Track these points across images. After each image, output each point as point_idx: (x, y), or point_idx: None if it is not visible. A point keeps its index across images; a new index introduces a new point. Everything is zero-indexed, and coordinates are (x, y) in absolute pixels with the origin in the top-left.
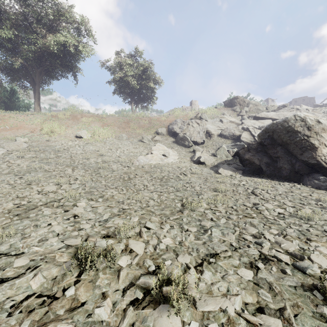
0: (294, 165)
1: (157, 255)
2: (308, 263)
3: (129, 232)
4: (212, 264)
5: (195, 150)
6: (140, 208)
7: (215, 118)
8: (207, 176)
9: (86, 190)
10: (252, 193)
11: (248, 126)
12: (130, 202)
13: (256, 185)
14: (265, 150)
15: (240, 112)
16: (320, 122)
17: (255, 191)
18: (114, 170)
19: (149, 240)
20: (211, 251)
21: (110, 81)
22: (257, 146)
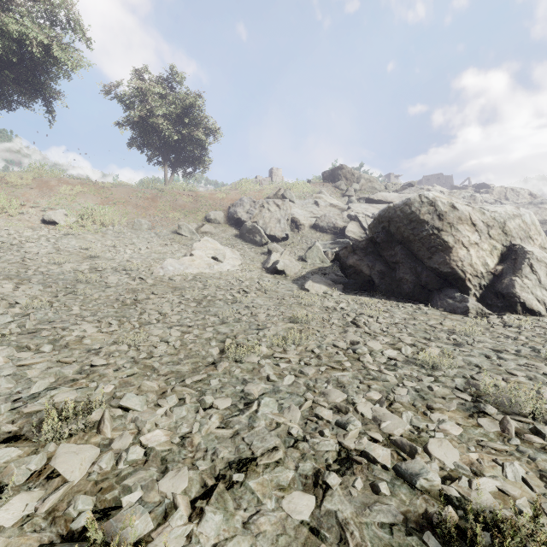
0: (419, 275)
1: (114, 479)
2: (422, 463)
3: (73, 422)
4: (236, 487)
5: (272, 250)
6: (131, 362)
7: (308, 198)
8: (285, 295)
9: (27, 328)
10: (353, 323)
11: (356, 214)
12: (114, 350)
13: (362, 309)
14: (379, 251)
15: (347, 190)
16: (456, 207)
17: (358, 319)
18: (109, 285)
19: (114, 439)
20: (244, 452)
21: (122, 122)
22: (367, 244)
